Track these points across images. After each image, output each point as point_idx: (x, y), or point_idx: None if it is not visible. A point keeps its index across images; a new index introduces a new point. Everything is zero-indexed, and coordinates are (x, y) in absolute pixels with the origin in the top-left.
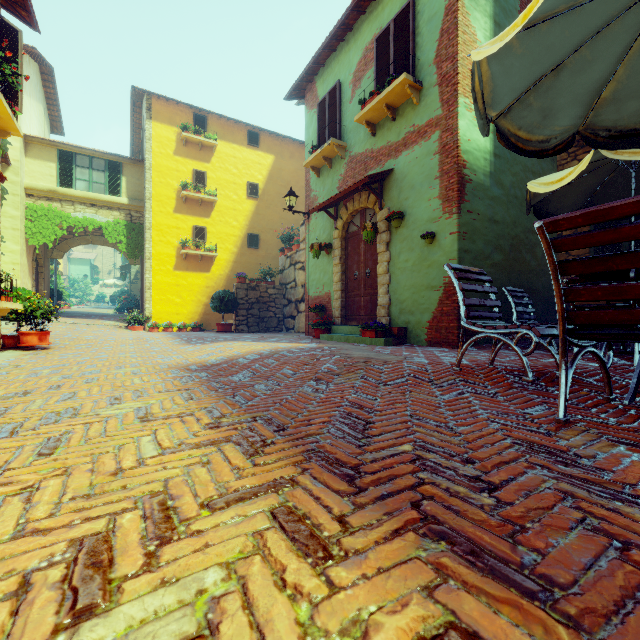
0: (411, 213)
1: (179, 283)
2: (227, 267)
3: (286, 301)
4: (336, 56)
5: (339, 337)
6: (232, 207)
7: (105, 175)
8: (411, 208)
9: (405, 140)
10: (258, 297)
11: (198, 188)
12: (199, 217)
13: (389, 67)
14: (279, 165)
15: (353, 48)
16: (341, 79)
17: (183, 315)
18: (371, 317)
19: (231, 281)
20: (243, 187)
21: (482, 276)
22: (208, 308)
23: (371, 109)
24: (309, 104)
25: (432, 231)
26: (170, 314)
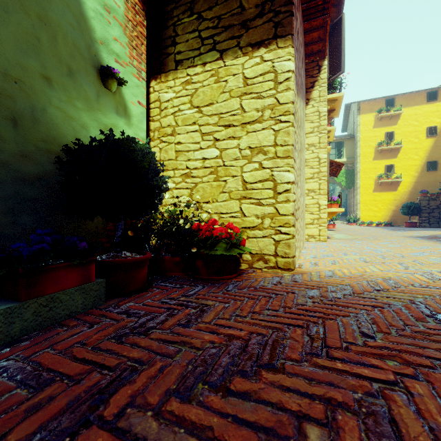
0: None
1: (376, 199)
2: (409, 186)
3: None
4: None
5: None
6: (413, 147)
7: (335, 150)
8: None
9: None
10: (438, 205)
11: (388, 143)
12: (389, 159)
13: None
14: None
15: None
16: None
17: (378, 217)
18: None
19: (412, 195)
20: (422, 132)
21: None
22: (395, 213)
23: None
24: None
25: None
26: (370, 217)
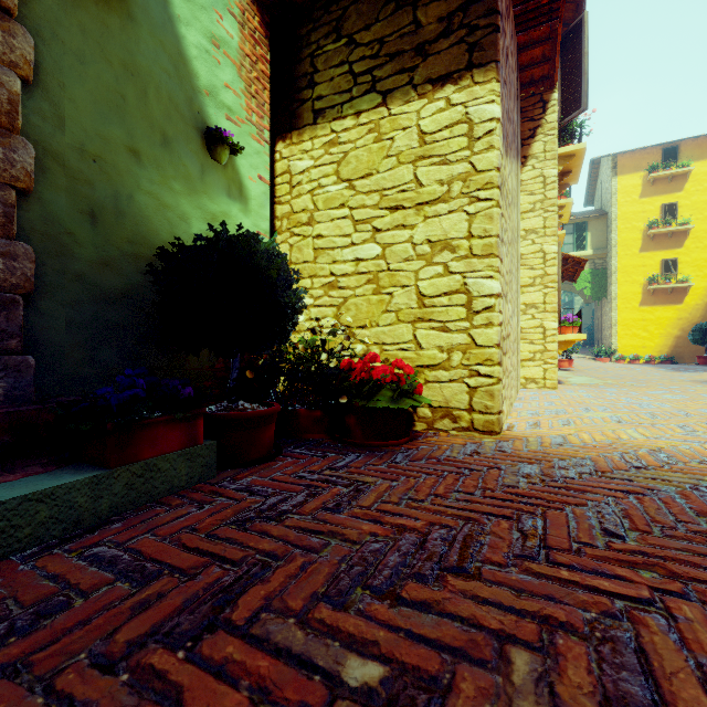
0: None
1: (645, 318)
2: (706, 295)
3: None
4: None
5: None
6: None
7: (573, 236)
8: None
9: None
10: None
11: (668, 222)
12: (668, 250)
13: None
14: None
15: None
16: None
17: (649, 348)
18: None
19: None
20: None
21: None
22: (679, 341)
23: None
24: None
25: None
26: (635, 347)
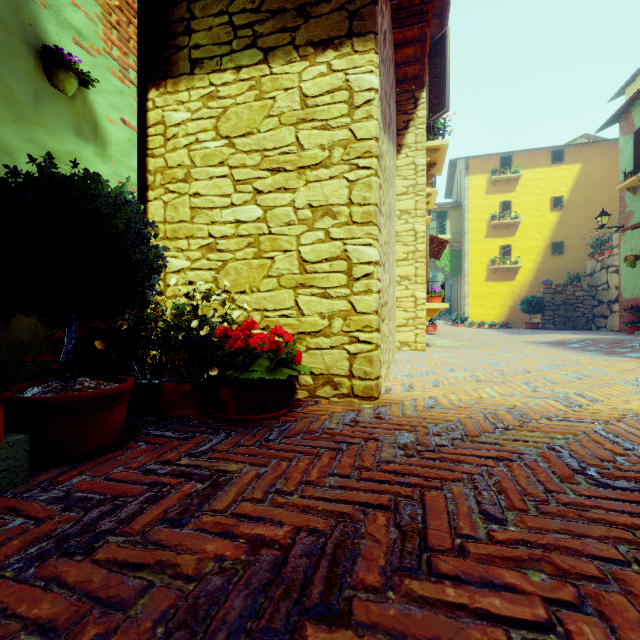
0: None
1: (489, 291)
2: (530, 275)
3: (596, 302)
4: None
5: None
6: (535, 223)
7: (436, 222)
8: None
9: None
10: (564, 299)
11: (505, 215)
12: (505, 238)
13: None
14: (586, 171)
15: None
16: None
17: (492, 316)
18: None
19: (534, 286)
20: (546, 203)
21: None
22: (513, 310)
23: None
24: (623, 131)
25: None
26: (482, 315)
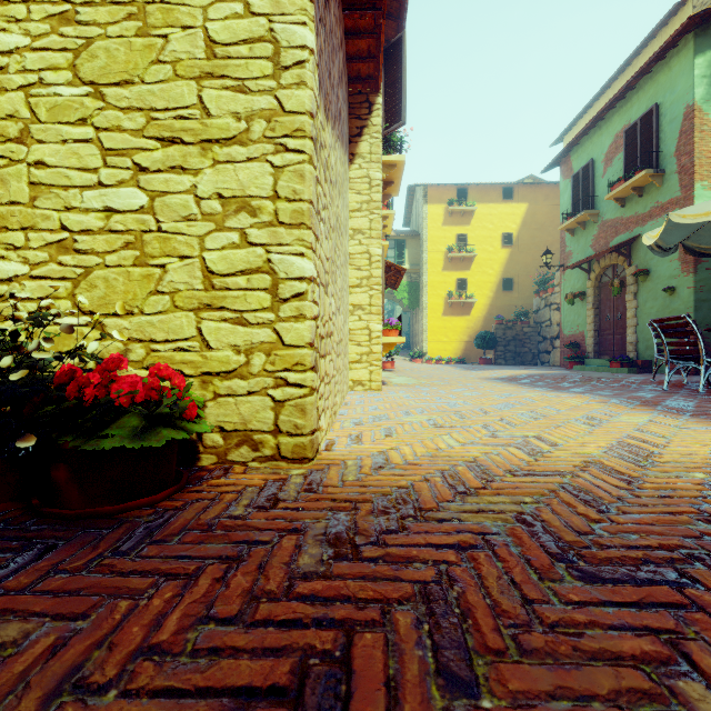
0: (655, 270)
1: (446, 326)
2: (484, 310)
3: (541, 338)
4: (589, 138)
5: (590, 368)
6: (488, 258)
7: (395, 251)
8: (655, 267)
9: (650, 213)
10: (514, 335)
11: (461, 248)
12: (461, 271)
13: (636, 155)
14: (532, 210)
15: (605, 133)
16: (594, 157)
17: (449, 351)
18: (621, 352)
19: (487, 322)
20: (498, 239)
21: (677, 328)
22: (468, 345)
23: (618, 192)
24: (564, 174)
25: (672, 286)
26: (439, 350)
